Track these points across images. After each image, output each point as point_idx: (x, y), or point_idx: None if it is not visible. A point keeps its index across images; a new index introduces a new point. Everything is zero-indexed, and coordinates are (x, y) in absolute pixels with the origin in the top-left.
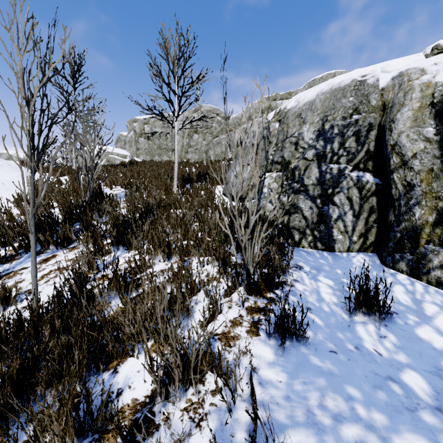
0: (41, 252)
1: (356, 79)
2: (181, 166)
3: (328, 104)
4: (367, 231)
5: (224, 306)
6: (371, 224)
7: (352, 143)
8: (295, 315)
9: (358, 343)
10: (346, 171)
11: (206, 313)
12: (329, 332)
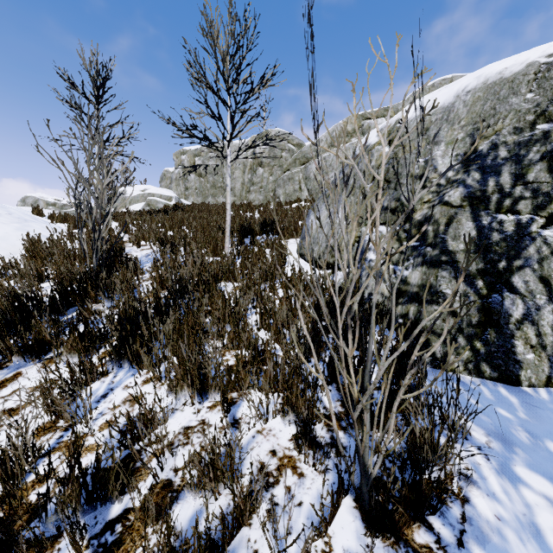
0: (1, 366)
1: (538, 62)
2: (240, 210)
3: (481, 109)
4: None
5: None
6: None
7: (542, 175)
8: None
9: None
10: (533, 226)
11: None
12: None
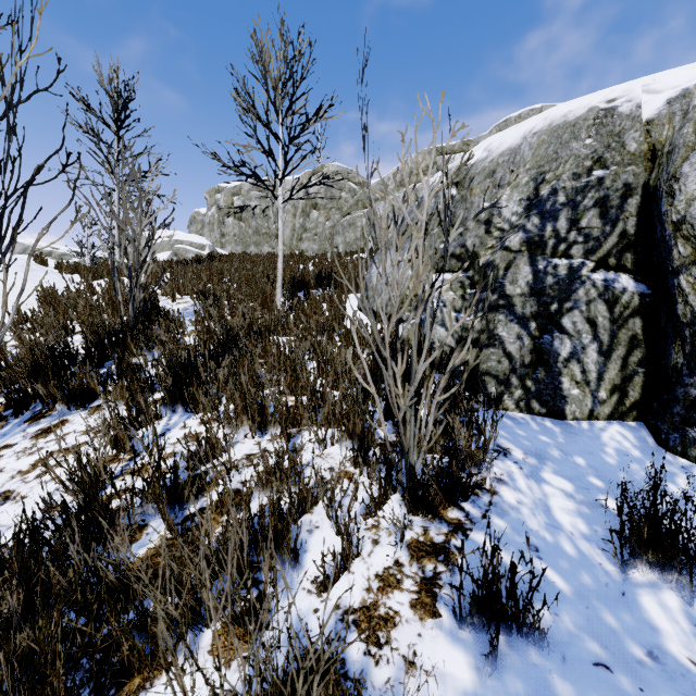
0: (42, 415)
1: (598, 107)
2: (290, 262)
3: (545, 153)
4: (625, 381)
5: (365, 538)
6: (633, 368)
7: (594, 220)
8: (515, 579)
9: (653, 642)
10: (583, 270)
11: (329, 556)
12: (585, 610)
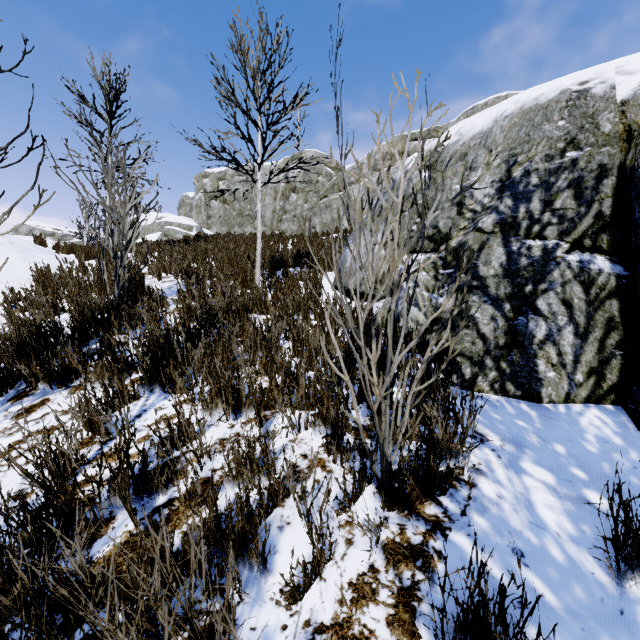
0: (26, 393)
1: (570, 89)
2: (271, 241)
3: (517, 135)
4: (602, 364)
5: (338, 537)
6: (610, 351)
7: (568, 201)
8: (504, 602)
9: None
10: (558, 252)
11: (300, 559)
12: (581, 633)
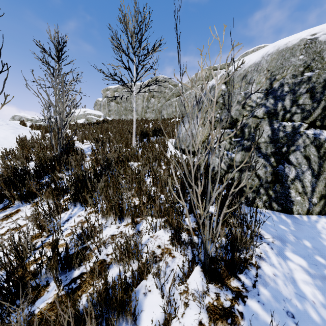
0: (8, 206)
1: (306, 38)
2: (141, 123)
3: (275, 64)
4: None
5: (179, 301)
6: None
7: (306, 100)
8: None
9: None
10: (301, 128)
11: (156, 316)
12: None
